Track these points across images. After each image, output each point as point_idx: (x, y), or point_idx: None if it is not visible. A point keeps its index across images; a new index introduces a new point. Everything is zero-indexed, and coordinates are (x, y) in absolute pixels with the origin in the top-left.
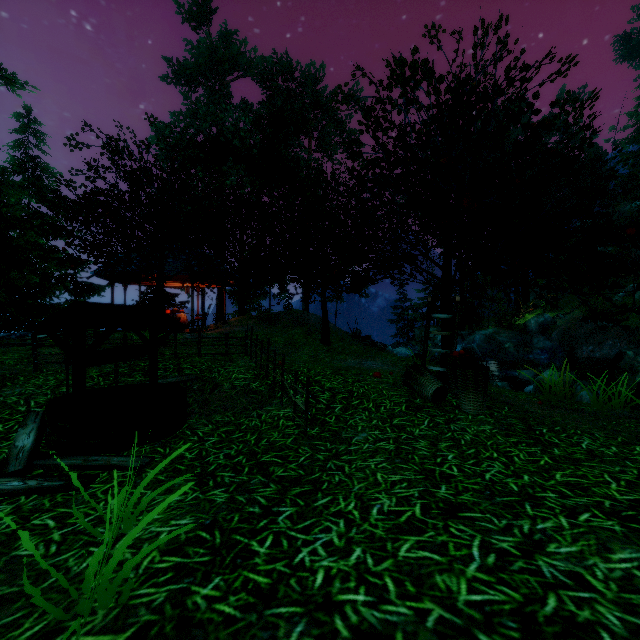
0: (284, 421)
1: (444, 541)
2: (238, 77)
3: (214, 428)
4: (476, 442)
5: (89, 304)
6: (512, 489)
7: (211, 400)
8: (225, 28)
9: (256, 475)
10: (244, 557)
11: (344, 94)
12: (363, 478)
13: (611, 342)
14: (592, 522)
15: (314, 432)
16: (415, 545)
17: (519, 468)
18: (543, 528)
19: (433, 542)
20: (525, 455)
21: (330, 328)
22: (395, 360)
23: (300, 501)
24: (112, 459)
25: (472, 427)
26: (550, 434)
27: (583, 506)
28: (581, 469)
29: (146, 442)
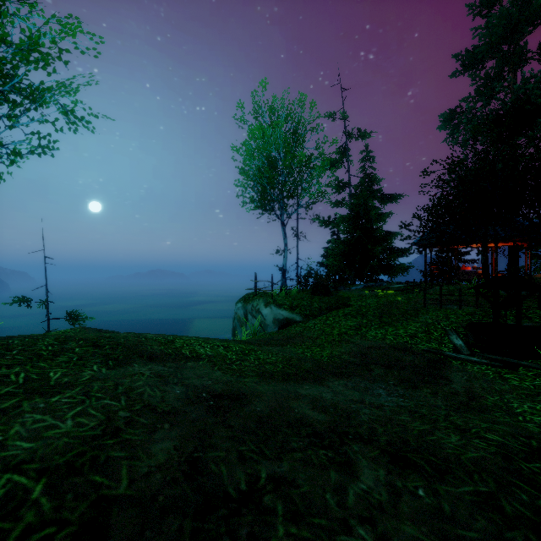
0: None
1: None
2: (535, 26)
3: None
4: None
5: (499, 277)
6: None
7: None
8: None
9: None
10: None
11: None
12: None
13: None
14: None
15: None
16: None
17: None
18: None
19: None
20: None
21: None
22: None
23: None
24: (520, 361)
25: None
26: None
27: None
28: None
29: (536, 358)
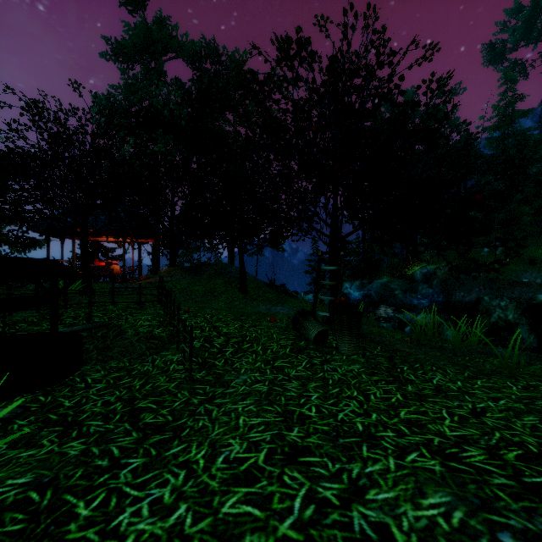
0: (175, 365)
1: (272, 492)
2: (171, 58)
3: (105, 374)
4: (342, 381)
5: None
6: (357, 429)
7: (111, 346)
8: (160, 14)
9: (124, 423)
10: (60, 523)
11: (244, 70)
12: (225, 422)
13: (477, 289)
14: (417, 462)
15: (199, 376)
16: (242, 498)
17: (371, 406)
18: (371, 471)
19: (261, 494)
20: (381, 393)
21: (248, 278)
22: (301, 305)
23: (153, 451)
24: None
25: (343, 367)
26: (409, 371)
27: (414, 445)
28: (425, 405)
29: (28, 391)
